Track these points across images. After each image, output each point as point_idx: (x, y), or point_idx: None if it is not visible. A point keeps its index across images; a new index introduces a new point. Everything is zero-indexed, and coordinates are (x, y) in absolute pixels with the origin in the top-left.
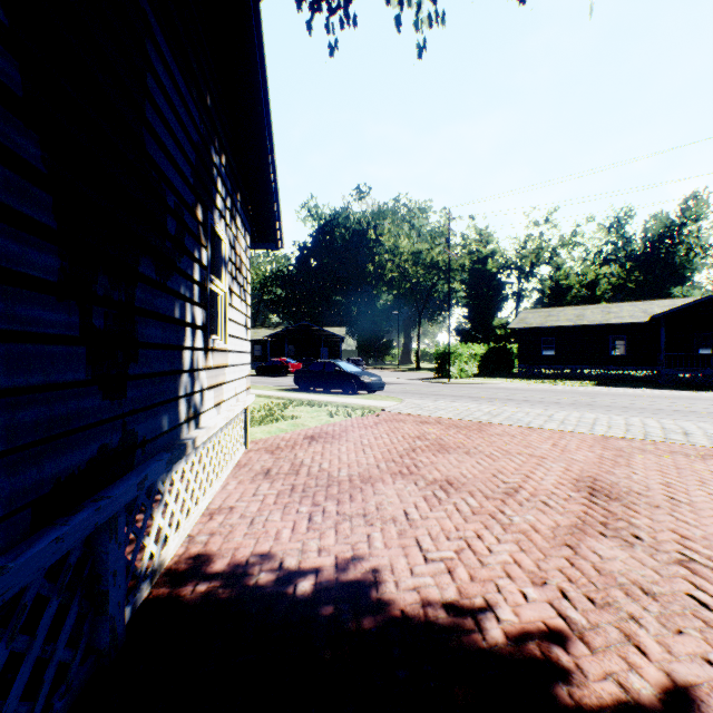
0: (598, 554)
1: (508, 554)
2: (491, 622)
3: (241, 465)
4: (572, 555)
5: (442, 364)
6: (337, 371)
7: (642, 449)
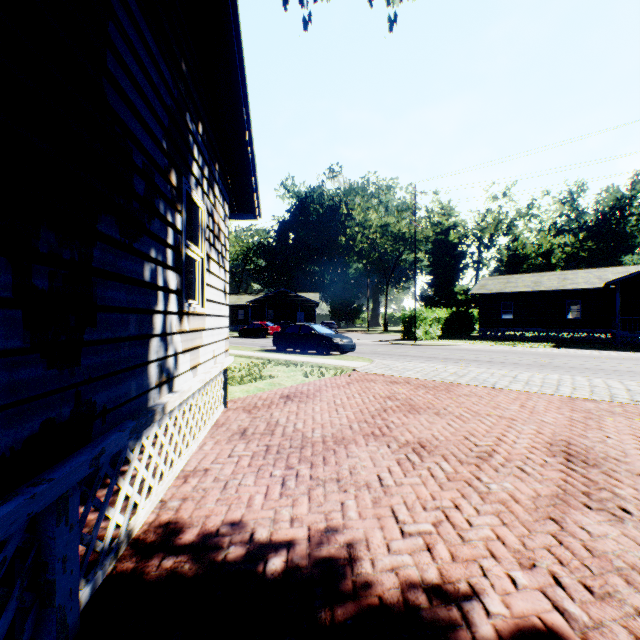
0: (587, 530)
1: (489, 528)
2: (480, 615)
3: (219, 424)
4: (558, 531)
5: (409, 327)
6: (311, 333)
7: (610, 411)
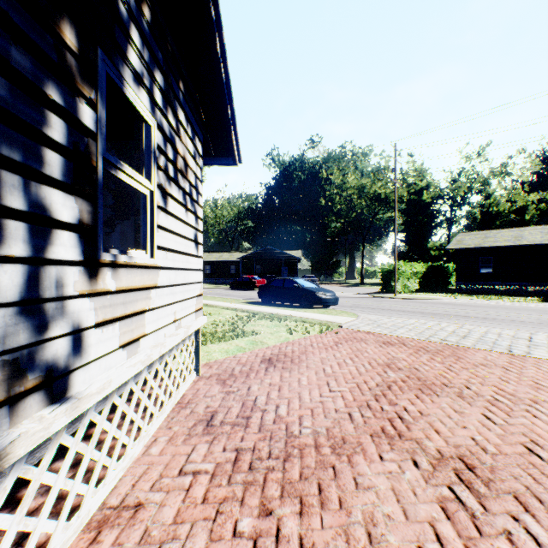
0: None
1: None
2: None
3: (183, 403)
4: None
5: (387, 281)
6: (295, 287)
7: None
